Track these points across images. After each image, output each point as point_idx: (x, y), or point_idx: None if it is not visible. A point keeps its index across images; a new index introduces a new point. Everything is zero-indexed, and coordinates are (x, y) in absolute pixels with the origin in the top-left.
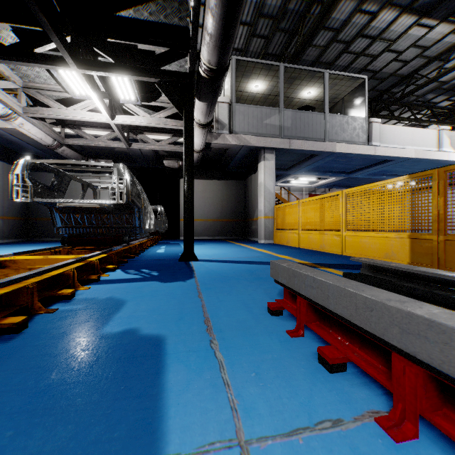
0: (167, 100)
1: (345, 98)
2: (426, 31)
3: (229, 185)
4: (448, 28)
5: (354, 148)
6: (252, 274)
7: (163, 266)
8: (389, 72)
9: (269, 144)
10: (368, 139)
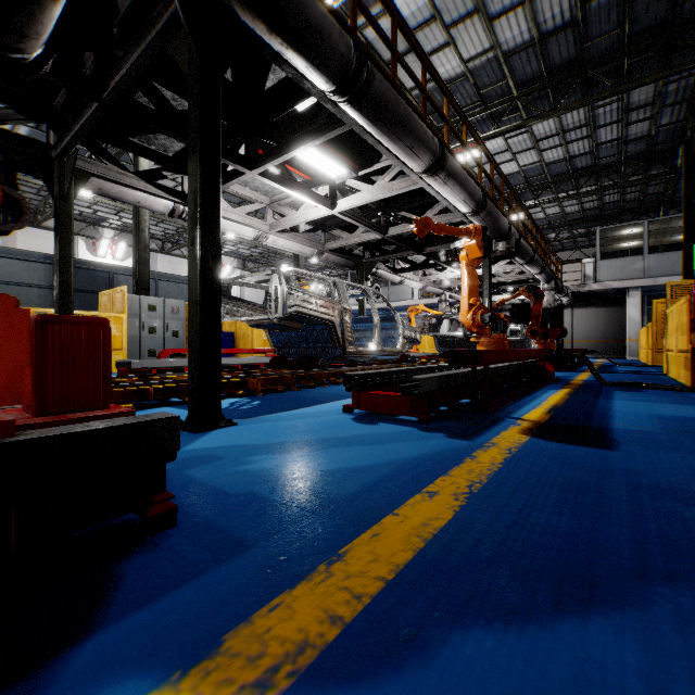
0: None
1: None
2: None
3: (613, 310)
4: None
5: None
6: None
7: None
8: None
9: (632, 285)
10: None
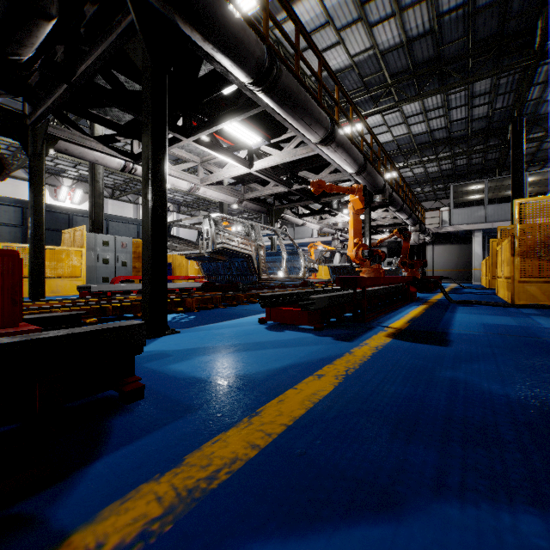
0: None
1: None
2: None
3: (463, 247)
4: None
5: None
6: None
7: None
8: None
9: (476, 228)
10: None
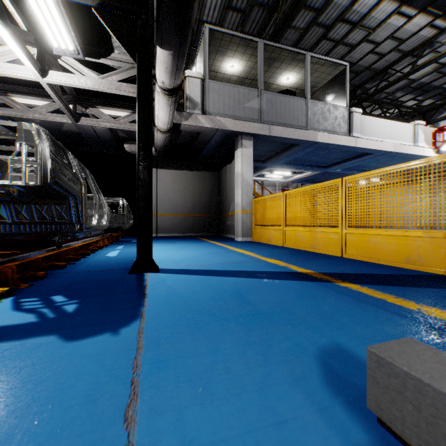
0: (122, 58)
1: (320, 91)
2: (404, 22)
3: (201, 177)
4: (425, 20)
5: (336, 138)
6: (244, 301)
7: (96, 287)
8: (365, 66)
9: (247, 129)
10: (349, 130)
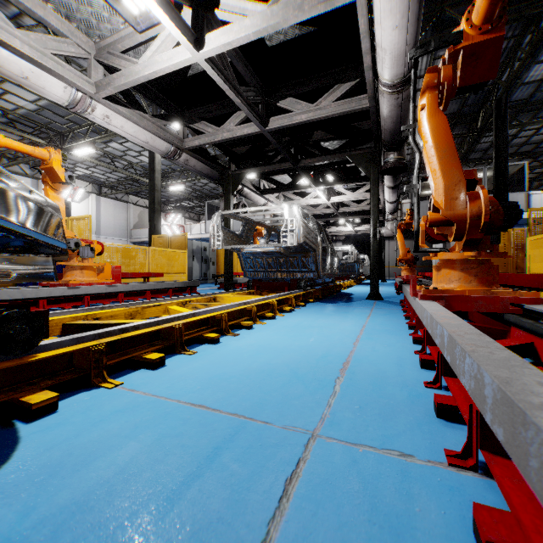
0: None
1: (541, 153)
2: None
3: None
4: None
5: None
6: None
7: None
8: None
9: None
10: (527, 207)
